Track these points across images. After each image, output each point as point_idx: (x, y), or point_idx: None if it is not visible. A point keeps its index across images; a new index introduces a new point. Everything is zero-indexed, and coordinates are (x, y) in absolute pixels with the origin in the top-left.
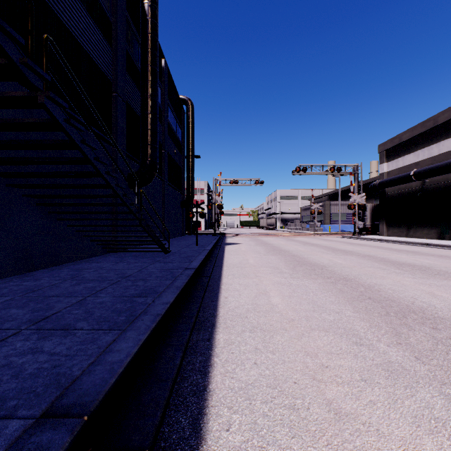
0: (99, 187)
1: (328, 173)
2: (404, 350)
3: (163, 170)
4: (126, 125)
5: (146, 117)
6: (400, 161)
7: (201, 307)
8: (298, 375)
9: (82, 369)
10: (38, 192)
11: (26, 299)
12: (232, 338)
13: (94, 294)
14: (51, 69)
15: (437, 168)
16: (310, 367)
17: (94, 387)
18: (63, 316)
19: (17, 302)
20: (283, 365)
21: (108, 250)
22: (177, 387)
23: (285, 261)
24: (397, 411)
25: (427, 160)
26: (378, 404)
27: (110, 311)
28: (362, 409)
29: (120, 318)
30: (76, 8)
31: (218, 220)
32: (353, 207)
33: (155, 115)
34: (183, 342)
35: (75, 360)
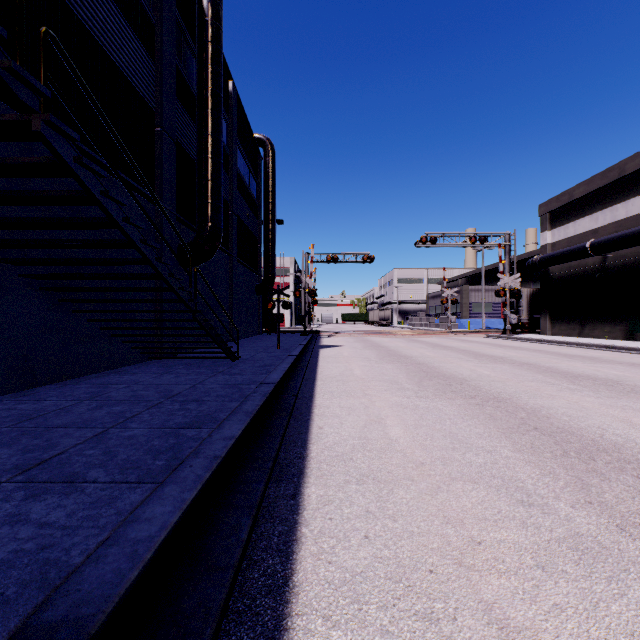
0: (131, 262)
1: (466, 245)
2: (598, 514)
3: (231, 241)
4: (176, 174)
5: (204, 163)
6: (571, 228)
7: (282, 443)
8: (435, 557)
9: (86, 553)
10: (43, 271)
11: (17, 432)
12: (330, 494)
13: (121, 424)
14: (52, 80)
15: (625, 238)
16: (453, 544)
17: (100, 587)
18: (69, 459)
19: (2, 437)
20: (411, 540)
21: (149, 356)
22: (241, 579)
23: (407, 372)
24: (601, 624)
25: (609, 226)
26: (567, 610)
27: (142, 452)
28: (543, 619)
29: (156, 462)
30: (101, 2)
31: (309, 313)
32: (503, 294)
33: (218, 161)
34: (254, 501)
35: (77, 536)
